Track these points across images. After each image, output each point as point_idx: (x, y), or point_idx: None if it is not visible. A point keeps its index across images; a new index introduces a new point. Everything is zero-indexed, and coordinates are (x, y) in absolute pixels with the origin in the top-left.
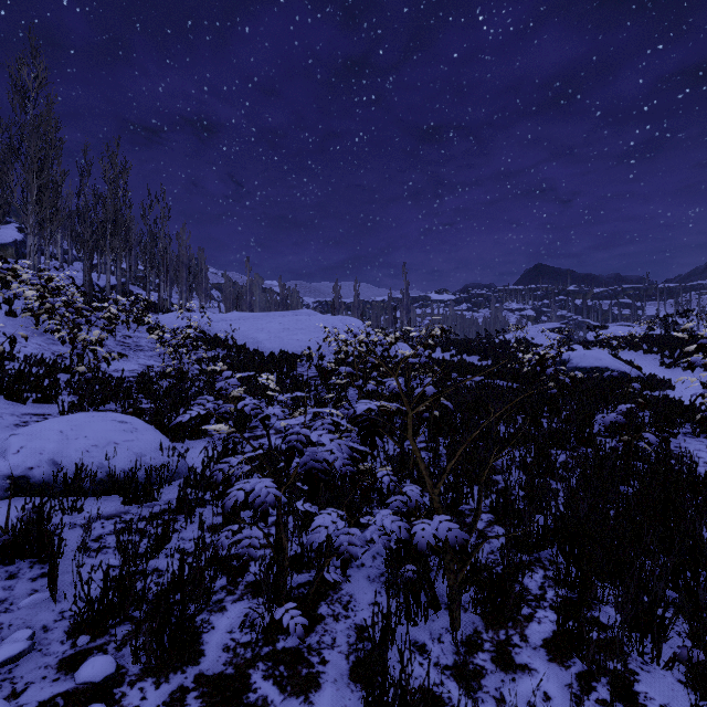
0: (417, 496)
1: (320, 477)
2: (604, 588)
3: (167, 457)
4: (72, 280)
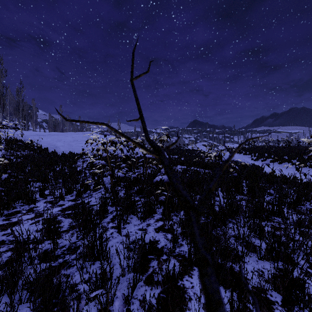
0: None
1: None
2: None
3: None
4: None
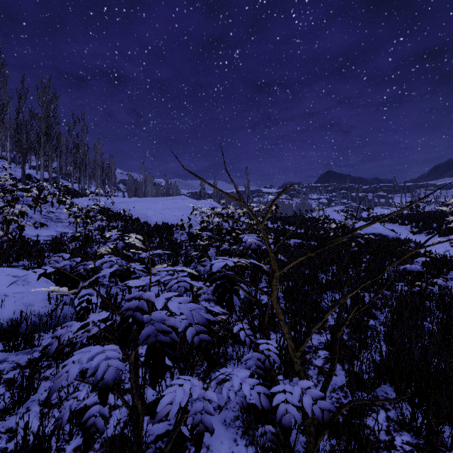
0: (274, 355)
1: (166, 353)
2: (444, 429)
3: (55, 306)
4: (5, 169)
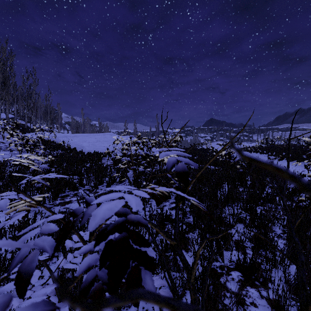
0: None
1: None
2: None
3: None
4: None
